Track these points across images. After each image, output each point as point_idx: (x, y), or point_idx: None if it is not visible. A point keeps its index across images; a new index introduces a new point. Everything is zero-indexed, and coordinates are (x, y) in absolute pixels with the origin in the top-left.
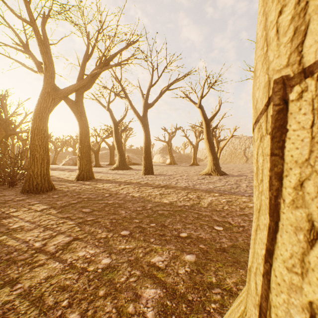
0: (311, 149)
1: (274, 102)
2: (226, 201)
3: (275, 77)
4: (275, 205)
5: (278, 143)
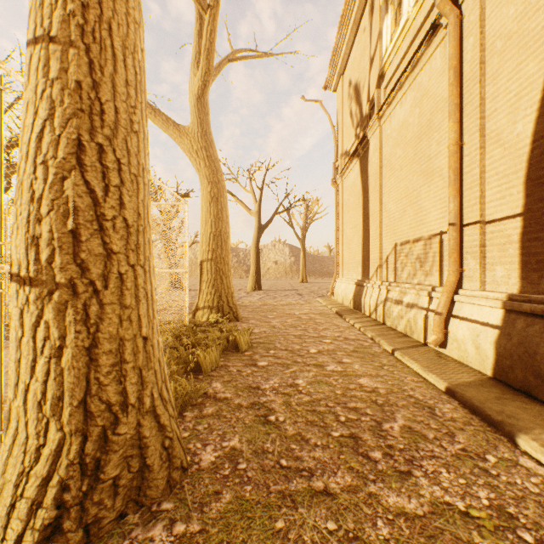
0: (204, 271)
1: (201, 263)
2: (190, 303)
3: (201, 259)
4: (201, 279)
5: (201, 270)
